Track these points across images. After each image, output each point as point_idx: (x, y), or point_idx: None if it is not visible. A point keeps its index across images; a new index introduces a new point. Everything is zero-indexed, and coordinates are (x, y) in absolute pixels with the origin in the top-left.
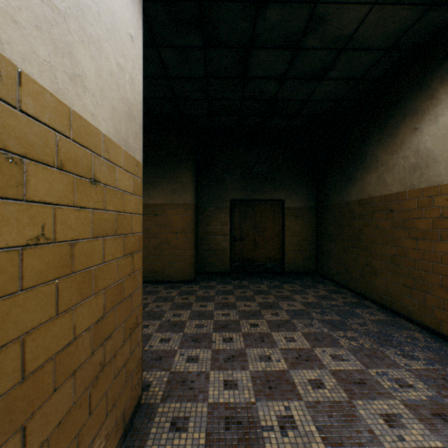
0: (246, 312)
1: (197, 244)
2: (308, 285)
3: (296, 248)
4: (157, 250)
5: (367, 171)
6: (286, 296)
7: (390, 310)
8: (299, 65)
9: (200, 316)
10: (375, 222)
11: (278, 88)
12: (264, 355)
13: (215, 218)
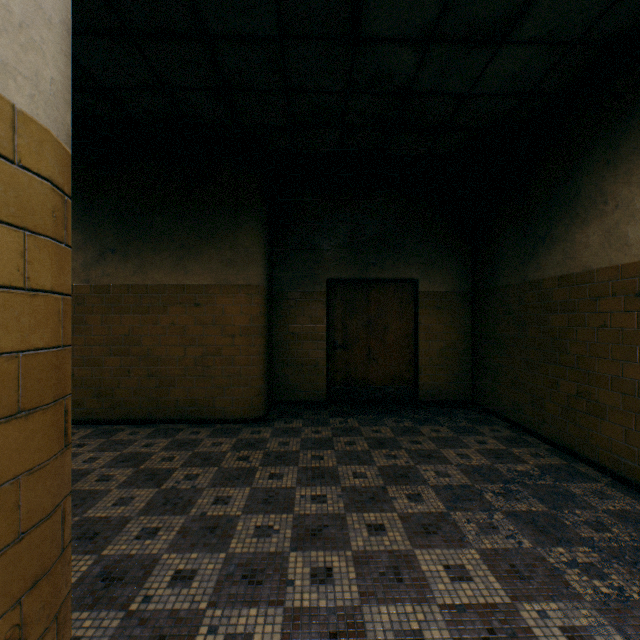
0: (358, 492)
1: (271, 354)
2: (463, 427)
3: (438, 361)
4: (199, 367)
5: (581, 222)
6: (429, 452)
7: (638, 488)
8: (465, 5)
9: (267, 502)
10: (600, 316)
11: (417, 65)
12: (407, 632)
13: (302, 310)
